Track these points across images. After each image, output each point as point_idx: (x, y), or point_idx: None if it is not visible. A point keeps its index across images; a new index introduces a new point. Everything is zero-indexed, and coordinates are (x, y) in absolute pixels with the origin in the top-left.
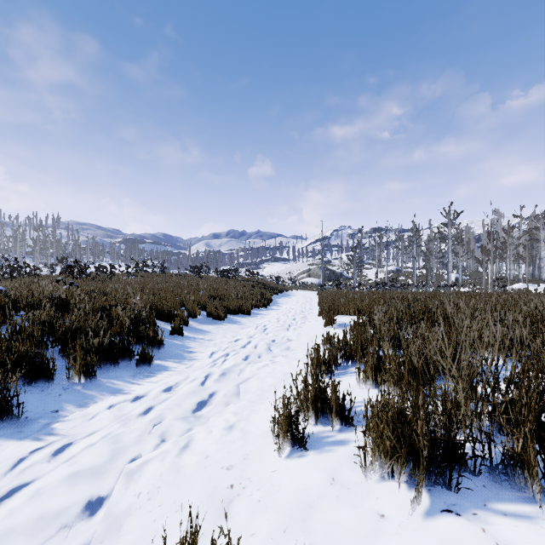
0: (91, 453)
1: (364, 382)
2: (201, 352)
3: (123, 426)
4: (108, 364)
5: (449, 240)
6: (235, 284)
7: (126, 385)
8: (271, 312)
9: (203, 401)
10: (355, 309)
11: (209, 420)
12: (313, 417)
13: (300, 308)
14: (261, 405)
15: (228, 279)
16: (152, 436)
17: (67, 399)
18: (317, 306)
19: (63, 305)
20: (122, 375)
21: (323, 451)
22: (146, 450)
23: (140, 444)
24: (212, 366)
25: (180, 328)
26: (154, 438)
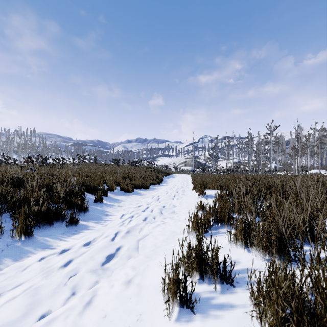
0: (6, 310)
1: (234, 243)
2: (114, 215)
3: (42, 280)
4: (46, 224)
5: (271, 143)
6: (140, 170)
7: (55, 241)
8: (162, 187)
9: (110, 256)
10: (218, 185)
11: (113, 273)
12: (197, 275)
13: (180, 185)
14: (154, 261)
15: (136, 167)
16: (64, 290)
17: (7, 254)
18: (191, 183)
19: (20, 182)
20: (54, 233)
21: (209, 317)
22: (54, 307)
23: (52, 299)
24: (120, 226)
25: (101, 198)
26: (65, 292)
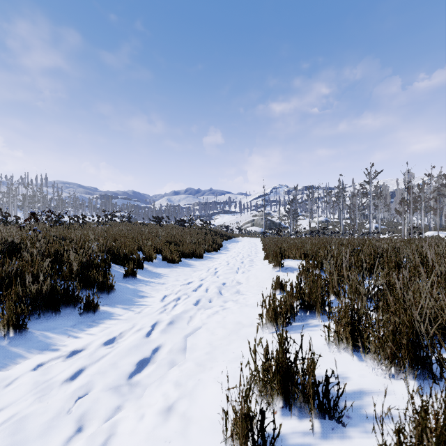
0: None
1: (336, 345)
2: (152, 296)
3: (31, 406)
4: (49, 312)
5: (370, 195)
6: (190, 232)
7: (60, 338)
8: (221, 255)
9: (142, 362)
10: (301, 253)
11: (145, 393)
12: (278, 401)
13: (247, 252)
14: (209, 372)
15: (184, 227)
16: (63, 425)
17: None
18: (261, 250)
19: (16, 249)
20: (61, 325)
21: None
22: None
23: (41, 442)
24: (160, 314)
25: (133, 272)
26: (64, 429)
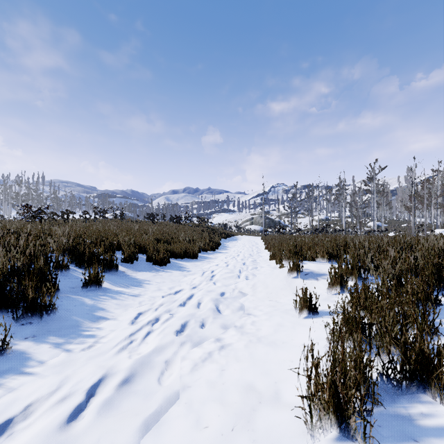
0: None
1: None
2: (114, 318)
3: None
4: None
5: (374, 192)
6: (185, 229)
7: None
8: (219, 255)
9: None
10: (324, 253)
11: None
12: None
13: (248, 252)
14: None
15: (180, 225)
16: None
17: None
18: (264, 249)
19: None
20: None
21: None
22: None
23: None
24: (110, 360)
25: (97, 279)
26: None
